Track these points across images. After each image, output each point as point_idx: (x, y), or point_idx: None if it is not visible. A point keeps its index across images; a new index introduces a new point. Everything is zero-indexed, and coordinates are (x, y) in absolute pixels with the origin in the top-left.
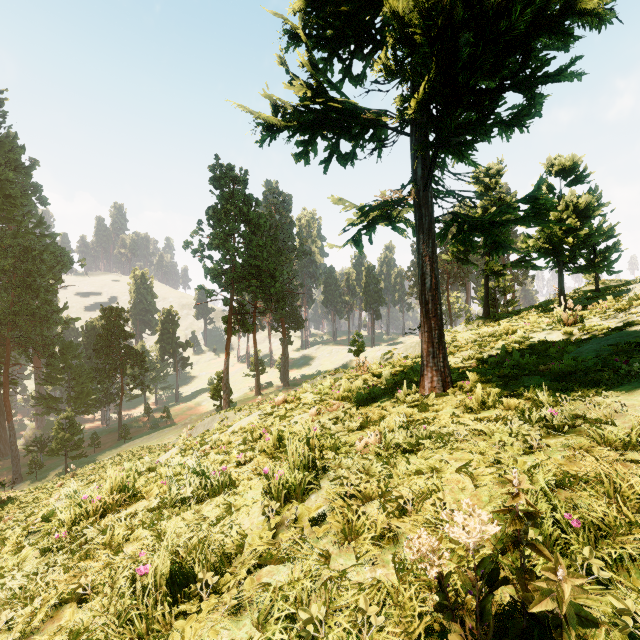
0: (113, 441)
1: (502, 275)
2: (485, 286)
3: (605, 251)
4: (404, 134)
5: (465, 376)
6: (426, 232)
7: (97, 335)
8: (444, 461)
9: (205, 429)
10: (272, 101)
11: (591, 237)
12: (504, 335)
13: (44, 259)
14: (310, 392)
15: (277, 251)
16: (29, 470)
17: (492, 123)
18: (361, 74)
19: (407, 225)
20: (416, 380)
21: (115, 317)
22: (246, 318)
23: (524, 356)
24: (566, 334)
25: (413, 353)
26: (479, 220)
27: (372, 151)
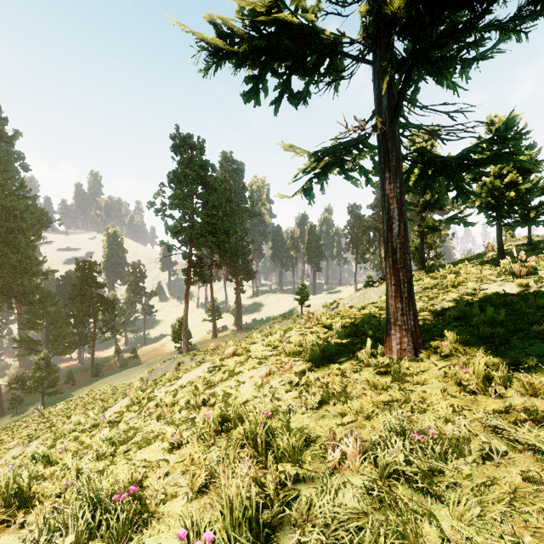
0: (87, 378)
1: (438, 230)
2: (420, 241)
3: (538, 207)
4: (365, 62)
5: (433, 334)
6: (393, 170)
7: (72, 285)
8: (517, 542)
9: (163, 373)
10: (217, 28)
11: (529, 192)
12: (451, 286)
13: (24, 218)
14: (260, 343)
15: (231, 211)
16: (10, 405)
17: (483, 29)
18: (315, 5)
19: (361, 173)
20: (371, 335)
21: (88, 269)
22: (203, 270)
23: (484, 309)
24: (520, 286)
25: (358, 303)
26: (445, 162)
27: (329, 82)
